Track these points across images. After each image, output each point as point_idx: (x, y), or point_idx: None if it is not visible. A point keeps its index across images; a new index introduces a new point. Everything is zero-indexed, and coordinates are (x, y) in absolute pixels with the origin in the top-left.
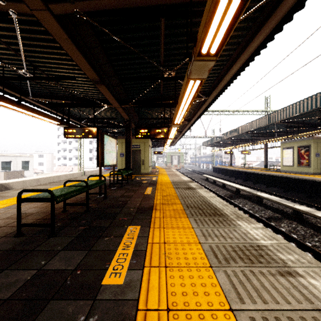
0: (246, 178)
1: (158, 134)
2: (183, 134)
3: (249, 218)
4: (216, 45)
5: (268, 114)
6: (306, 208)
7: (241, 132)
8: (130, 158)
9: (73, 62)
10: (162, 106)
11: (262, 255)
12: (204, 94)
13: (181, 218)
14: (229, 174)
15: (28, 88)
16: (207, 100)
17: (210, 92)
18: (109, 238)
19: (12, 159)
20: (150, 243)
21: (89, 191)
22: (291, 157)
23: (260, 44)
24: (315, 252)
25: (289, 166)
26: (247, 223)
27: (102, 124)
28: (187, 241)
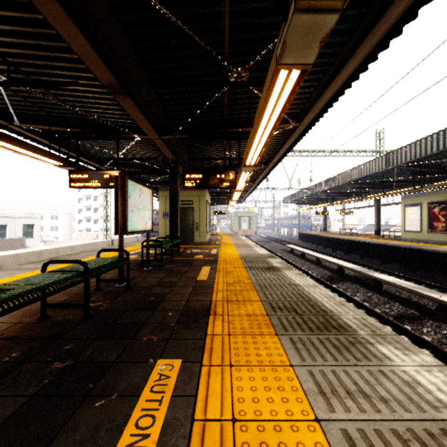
0: (349, 249)
1: (219, 182)
2: (257, 184)
3: (398, 337)
4: None
5: (386, 154)
6: None
7: (342, 181)
8: (177, 219)
9: (74, 55)
10: (226, 138)
11: None
12: (293, 118)
13: (265, 338)
14: (324, 244)
15: (8, 105)
16: (298, 127)
17: (303, 115)
18: (105, 403)
19: (8, 221)
20: (200, 419)
21: (105, 275)
22: (418, 219)
23: (402, 14)
24: None
25: (414, 232)
26: (401, 352)
27: (135, 168)
28: (286, 411)
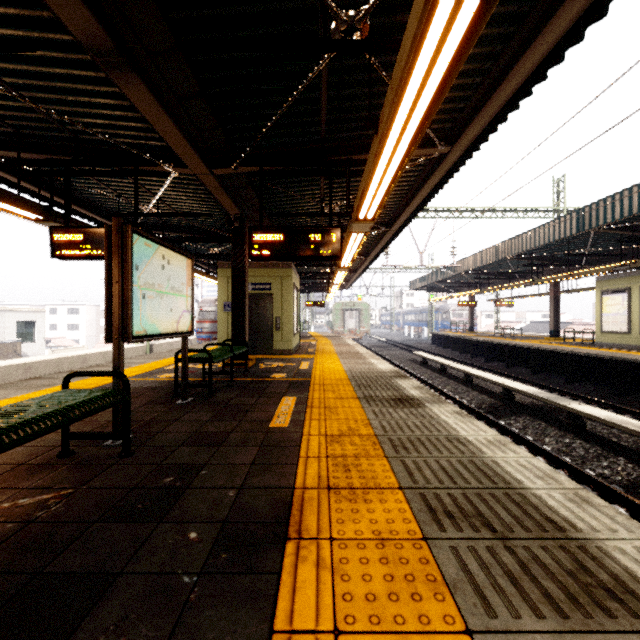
0: (513, 359)
1: (313, 247)
2: (372, 260)
3: None
4: None
5: (578, 210)
6: None
7: (503, 255)
8: (244, 314)
9: None
10: (324, 172)
11: None
12: (440, 139)
13: None
14: (472, 351)
15: None
16: (448, 155)
17: (458, 132)
18: None
19: None
20: None
21: (101, 415)
22: (625, 313)
23: None
24: None
25: (618, 333)
26: None
27: (180, 232)
28: None
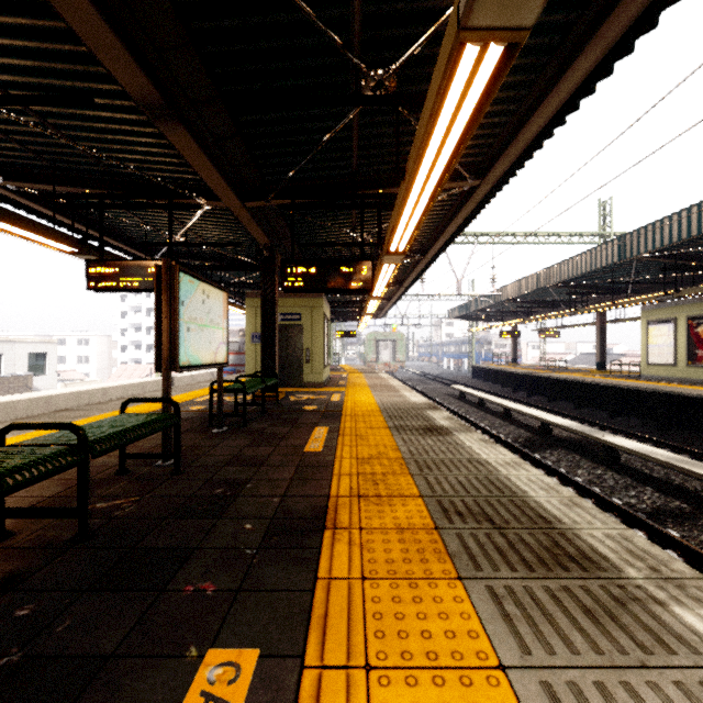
0: (556, 393)
1: (345, 280)
2: (407, 288)
3: None
4: None
5: (619, 237)
6: None
7: (544, 283)
8: (274, 345)
9: (82, 47)
10: (356, 205)
11: None
12: (470, 172)
13: (437, 587)
14: (514, 384)
15: None
16: (479, 188)
17: (488, 166)
18: None
19: (5, 348)
20: None
21: (143, 442)
22: (671, 344)
23: None
24: None
25: (664, 365)
26: None
27: (206, 261)
28: None
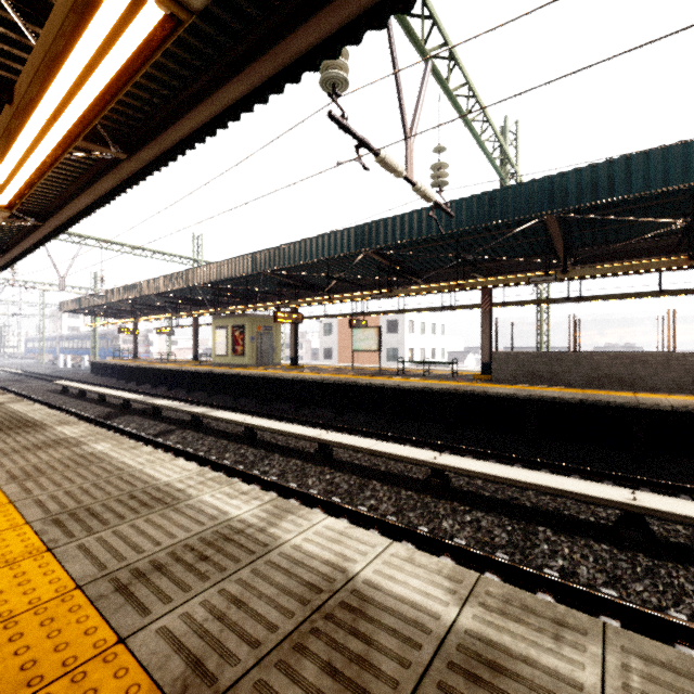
0: (158, 380)
1: None
2: None
3: (79, 422)
4: (5, 202)
5: (186, 270)
6: (205, 409)
7: (145, 292)
8: None
9: None
10: None
11: (60, 443)
12: (33, 214)
13: None
14: (127, 376)
15: None
16: (43, 227)
17: (49, 215)
18: None
19: None
20: None
21: None
22: (225, 342)
23: (113, 188)
24: (188, 454)
25: (222, 356)
26: (70, 426)
27: None
28: None
